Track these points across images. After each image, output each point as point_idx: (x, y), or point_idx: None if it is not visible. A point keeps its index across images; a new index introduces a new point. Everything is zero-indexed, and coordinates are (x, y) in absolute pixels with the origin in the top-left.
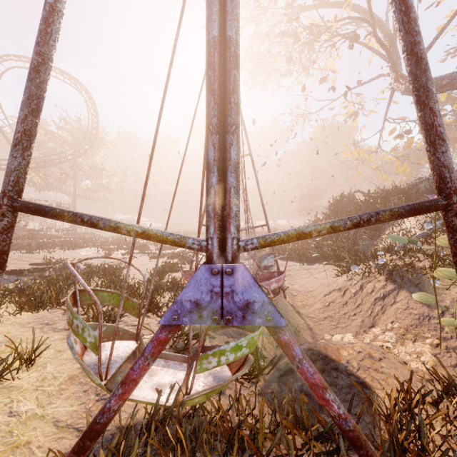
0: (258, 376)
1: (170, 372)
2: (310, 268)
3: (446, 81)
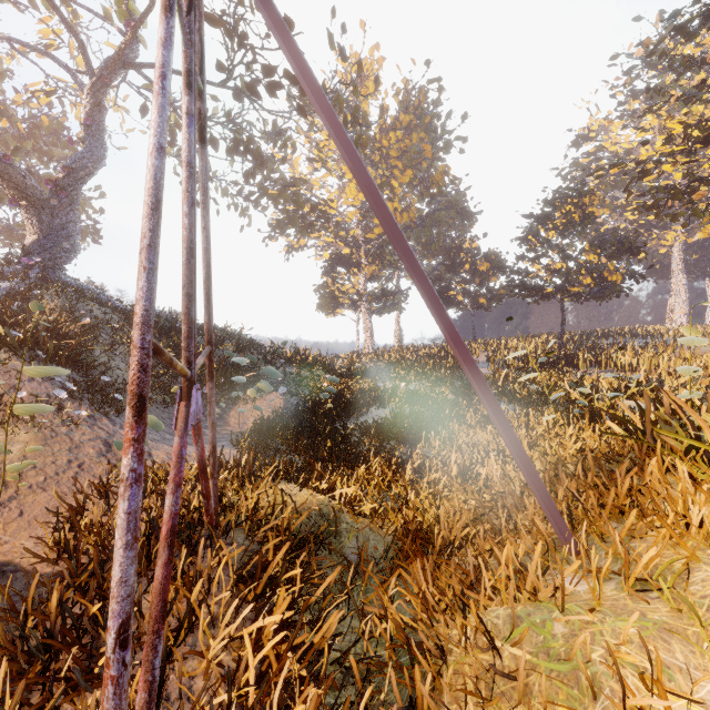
0: None
1: None
2: None
3: None
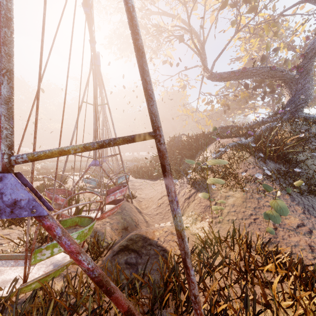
0: (97, 259)
1: (18, 269)
2: (154, 183)
3: (227, 75)
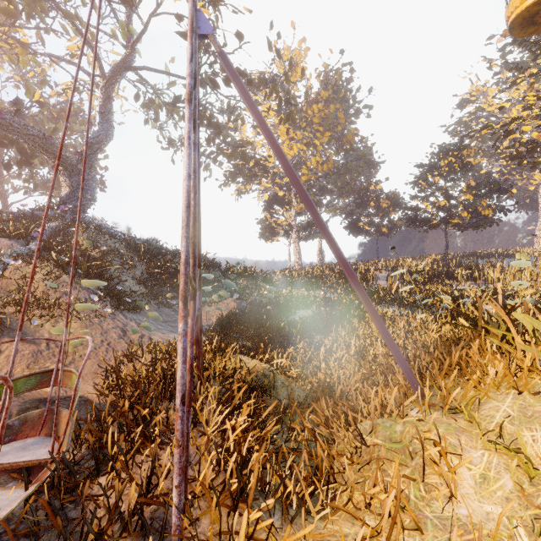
0: None
1: None
2: None
3: None
